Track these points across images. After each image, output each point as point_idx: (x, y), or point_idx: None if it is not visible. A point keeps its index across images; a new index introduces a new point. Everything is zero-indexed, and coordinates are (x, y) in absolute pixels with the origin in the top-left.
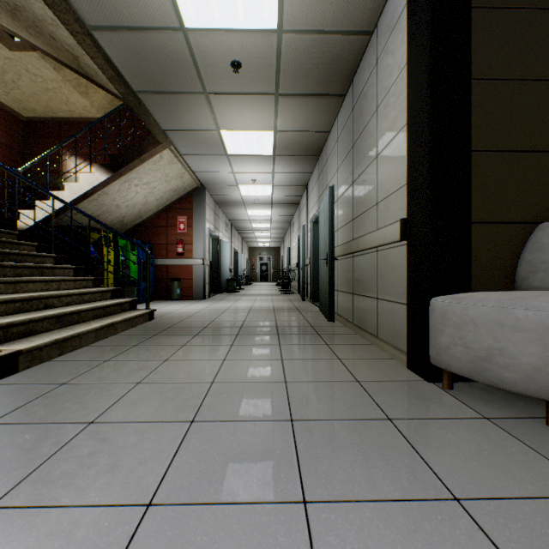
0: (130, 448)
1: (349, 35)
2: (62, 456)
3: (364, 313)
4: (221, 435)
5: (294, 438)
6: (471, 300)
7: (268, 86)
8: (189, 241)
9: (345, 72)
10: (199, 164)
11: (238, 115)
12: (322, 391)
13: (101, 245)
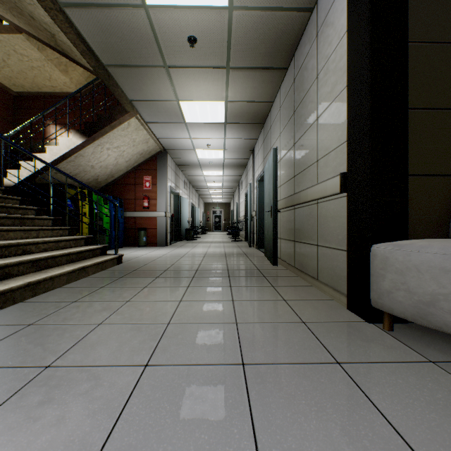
0: (81, 396)
1: (292, 12)
2: (10, 407)
3: (305, 258)
4: (174, 381)
5: (246, 385)
6: (413, 247)
7: (220, 60)
8: (153, 197)
9: (287, 47)
10: (161, 131)
11: (195, 87)
12: (270, 332)
13: (77, 200)
